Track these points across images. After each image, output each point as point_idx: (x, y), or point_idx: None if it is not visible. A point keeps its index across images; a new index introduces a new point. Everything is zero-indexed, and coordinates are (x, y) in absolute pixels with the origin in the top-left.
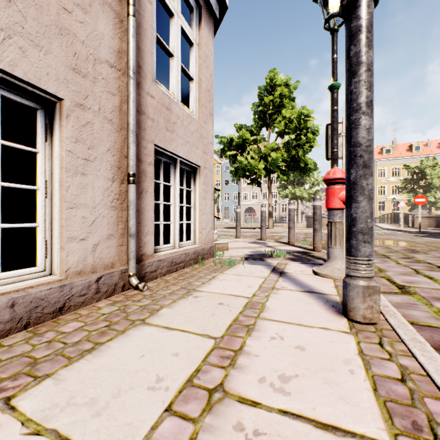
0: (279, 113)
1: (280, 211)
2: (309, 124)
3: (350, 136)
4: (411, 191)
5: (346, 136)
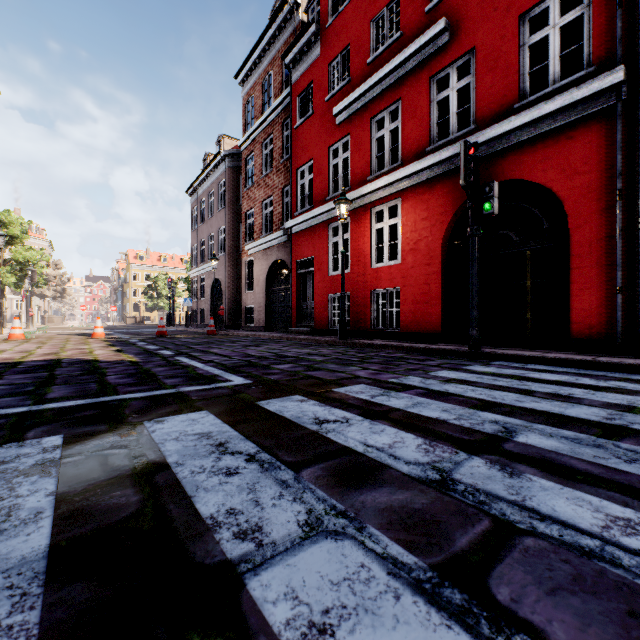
0: (14, 240)
1: (12, 308)
2: (40, 256)
3: (27, 309)
4: (151, 297)
5: (27, 309)
